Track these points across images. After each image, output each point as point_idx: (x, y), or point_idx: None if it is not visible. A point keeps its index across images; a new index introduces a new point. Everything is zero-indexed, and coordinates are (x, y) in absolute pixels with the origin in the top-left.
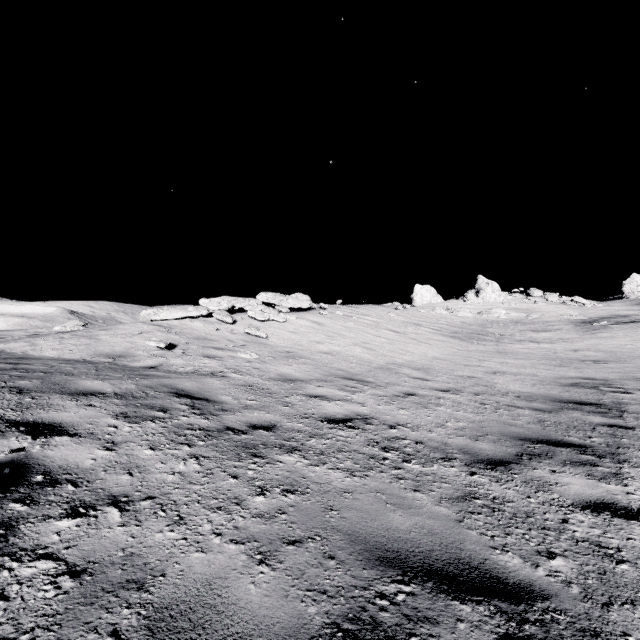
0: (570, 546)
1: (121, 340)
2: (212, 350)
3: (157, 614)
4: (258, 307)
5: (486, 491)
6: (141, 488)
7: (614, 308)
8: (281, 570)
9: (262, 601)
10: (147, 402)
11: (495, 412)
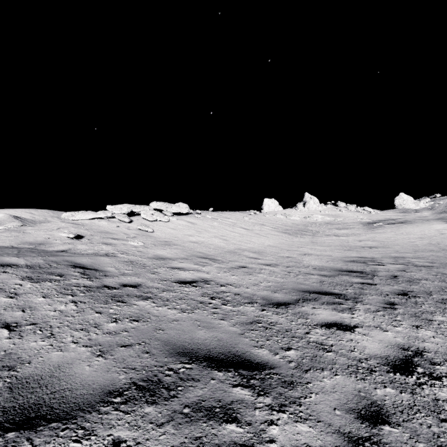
0: (303, 345)
1: (43, 233)
2: (110, 240)
3: (18, 381)
4: (150, 212)
5: (267, 319)
6: (29, 319)
7: (388, 214)
8: (111, 359)
9: (91, 373)
10: (49, 270)
11: (295, 277)
